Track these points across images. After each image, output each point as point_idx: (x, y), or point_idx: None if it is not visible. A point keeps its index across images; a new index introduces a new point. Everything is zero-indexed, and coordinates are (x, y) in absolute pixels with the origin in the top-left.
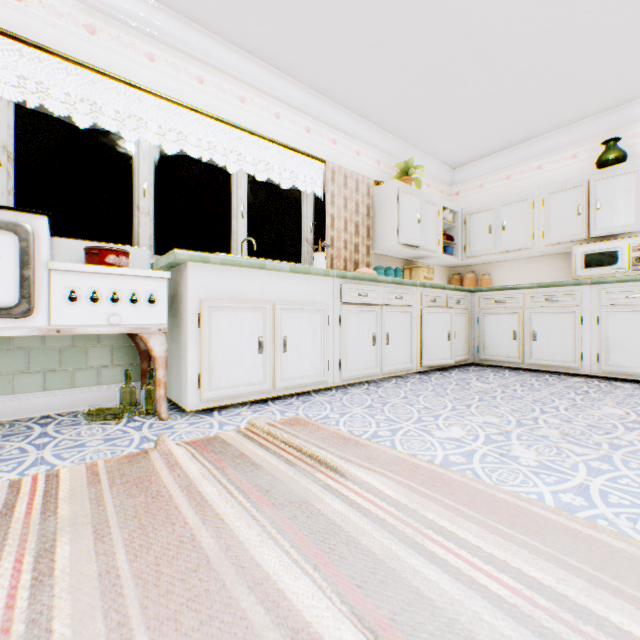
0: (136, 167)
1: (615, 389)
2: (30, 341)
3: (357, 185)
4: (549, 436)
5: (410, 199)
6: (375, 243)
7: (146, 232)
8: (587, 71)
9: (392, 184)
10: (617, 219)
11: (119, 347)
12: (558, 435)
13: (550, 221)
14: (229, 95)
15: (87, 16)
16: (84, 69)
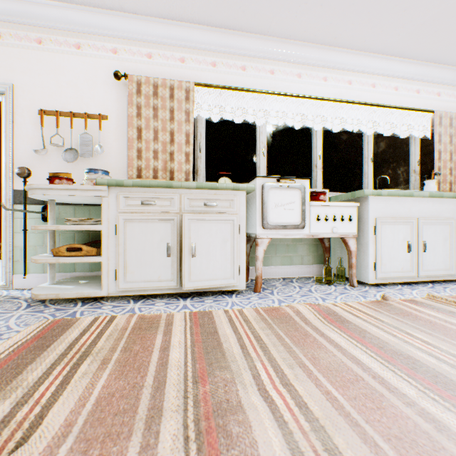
0: (314, 143)
1: None
2: (276, 240)
3: None
4: None
5: None
6: None
7: (319, 179)
8: None
9: None
10: None
11: (310, 245)
12: None
13: None
14: (365, 85)
15: (297, 69)
16: (298, 98)
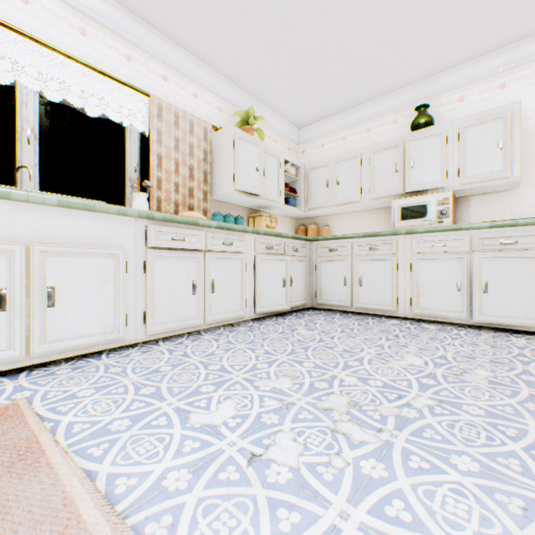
0: None
1: (422, 332)
2: None
3: (192, 127)
4: (334, 409)
5: (248, 147)
6: (214, 189)
7: None
8: (400, 34)
9: (228, 129)
10: (426, 176)
11: None
12: (345, 406)
13: (375, 177)
14: None
15: None
16: None
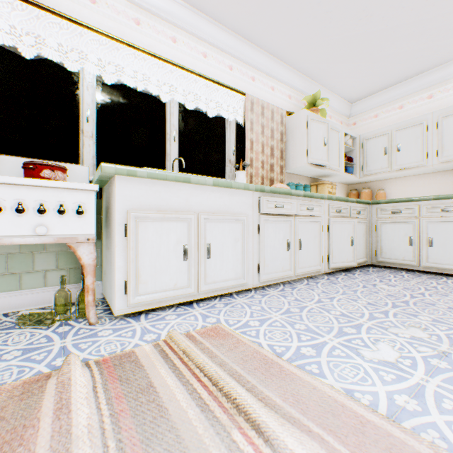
0: (81, 96)
1: None
2: None
3: (272, 115)
4: None
5: (317, 125)
6: (287, 163)
7: (89, 153)
8: None
9: (302, 113)
10: None
11: (63, 253)
12: None
13: (444, 141)
14: (162, 35)
15: None
16: (28, 5)
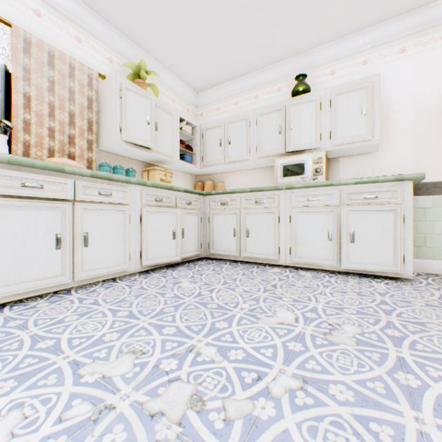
0: None
1: (299, 280)
2: None
3: (73, 71)
4: (165, 415)
5: (138, 99)
6: (102, 139)
7: None
8: (280, 0)
9: (115, 78)
10: (304, 138)
11: None
12: (183, 406)
13: (261, 138)
14: None
15: None
16: None
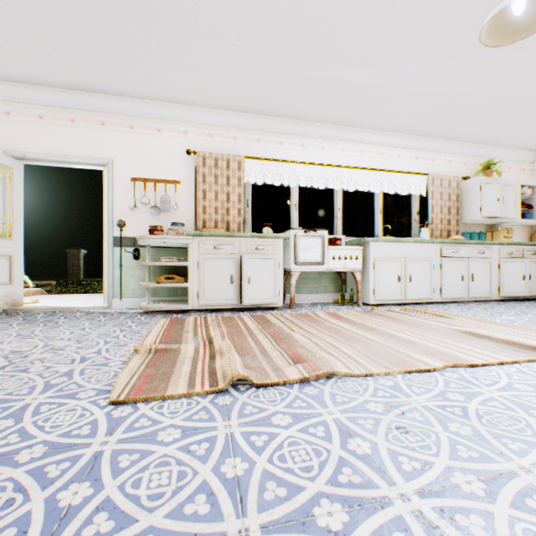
0: (335, 199)
1: None
2: (305, 274)
3: (449, 183)
4: None
5: (490, 187)
6: (462, 217)
7: (339, 227)
8: None
9: (475, 179)
10: None
11: (331, 278)
12: None
13: None
14: (374, 154)
15: (321, 143)
16: (322, 166)
